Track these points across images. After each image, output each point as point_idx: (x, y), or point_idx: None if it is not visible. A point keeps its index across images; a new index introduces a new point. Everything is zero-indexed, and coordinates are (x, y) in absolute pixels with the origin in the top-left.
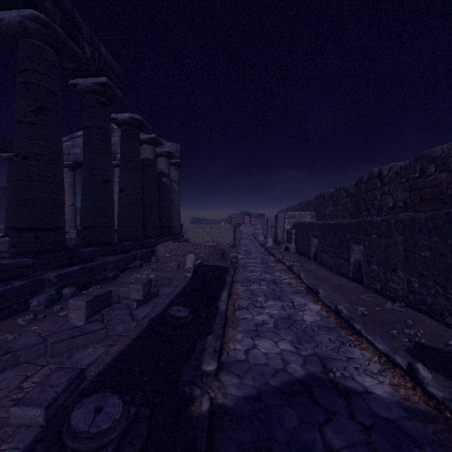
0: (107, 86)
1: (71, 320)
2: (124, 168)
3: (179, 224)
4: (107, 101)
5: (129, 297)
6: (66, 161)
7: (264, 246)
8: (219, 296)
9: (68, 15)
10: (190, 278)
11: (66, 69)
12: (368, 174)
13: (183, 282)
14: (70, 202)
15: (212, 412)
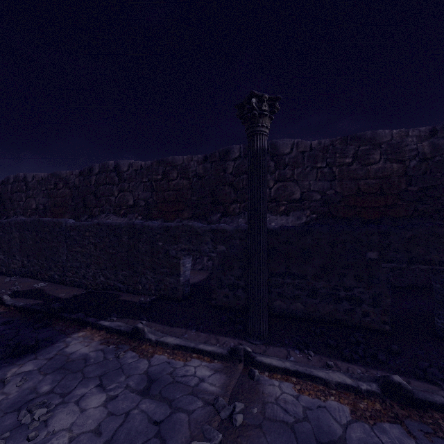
0: None
1: None
2: None
3: None
4: None
5: None
6: None
7: None
8: None
9: None
10: None
11: None
12: (15, 176)
13: None
14: None
15: None
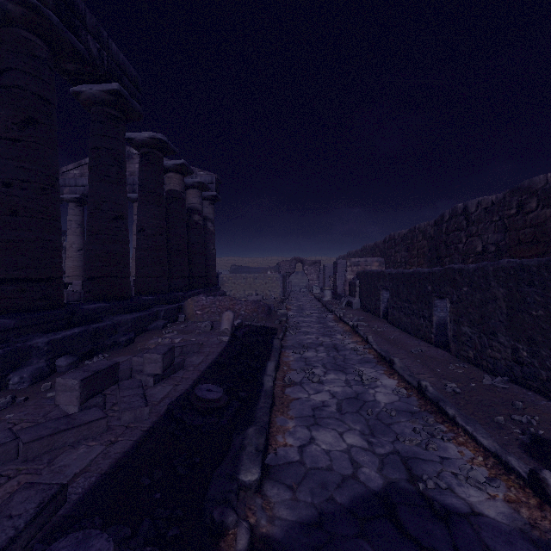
0: (120, 95)
1: (62, 405)
2: (144, 202)
3: (214, 274)
4: (120, 115)
5: (144, 371)
6: (72, 194)
7: (320, 301)
8: (264, 367)
9: None
10: (226, 343)
11: (66, 72)
12: (450, 211)
13: (218, 349)
14: (77, 245)
15: (253, 550)
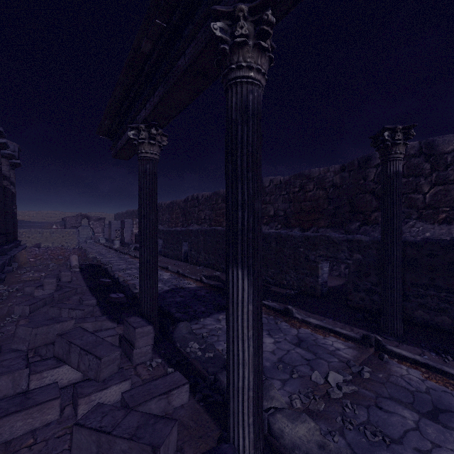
0: None
1: (37, 294)
2: None
3: (16, 230)
4: None
5: (61, 281)
6: None
7: (113, 248)
8: (113, 276)
9: None
10: (80, 272)
11: None
12: (191, 196)
13: (78, 274)
14: None
15: None
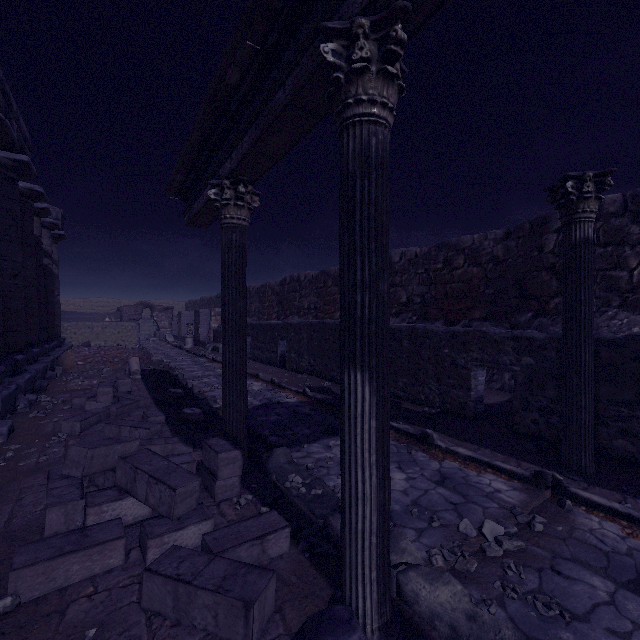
0: (25, 164)
1: (89, 407)
2: None
3: (59, 323)
4: (17, 176)
5: (119, 391)
6: None
7: (184, 349)
8: (186, 386)
9: (7, 99)
10: (142, 379)
11: None
12: (290, 277)
13: (140, 382)
14: None
15: None
